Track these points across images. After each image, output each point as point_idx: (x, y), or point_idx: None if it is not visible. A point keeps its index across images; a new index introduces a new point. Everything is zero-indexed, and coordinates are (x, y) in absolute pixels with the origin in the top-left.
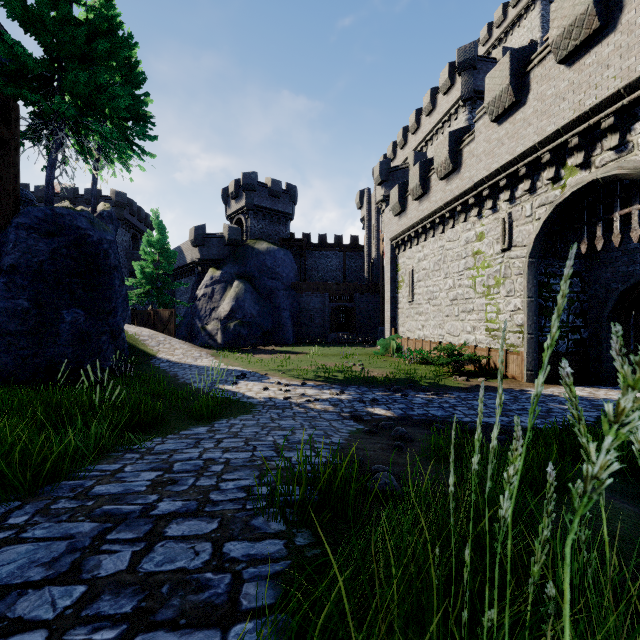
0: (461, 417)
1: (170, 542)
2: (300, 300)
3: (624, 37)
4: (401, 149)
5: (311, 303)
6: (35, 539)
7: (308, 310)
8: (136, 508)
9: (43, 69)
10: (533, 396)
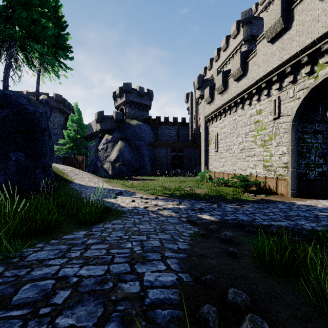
0: (261, 221)
1: None
2: (154, 151)
3: None
4: (209, 70)
5: (160, 153)
6: None
7: (159, 157)
8: None
9: (1, 10)
10: None
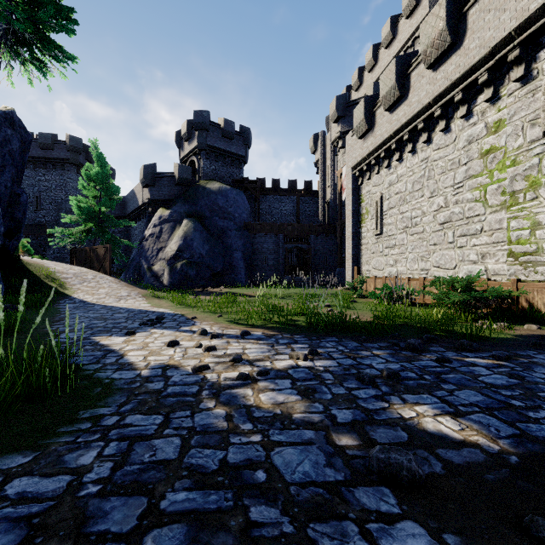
0: None
1: None
2: (253, 241)
3: None
4: (356, 91)
5: (264, 244)
6: None
7: (261, 252)
8: None
9: None
10: None
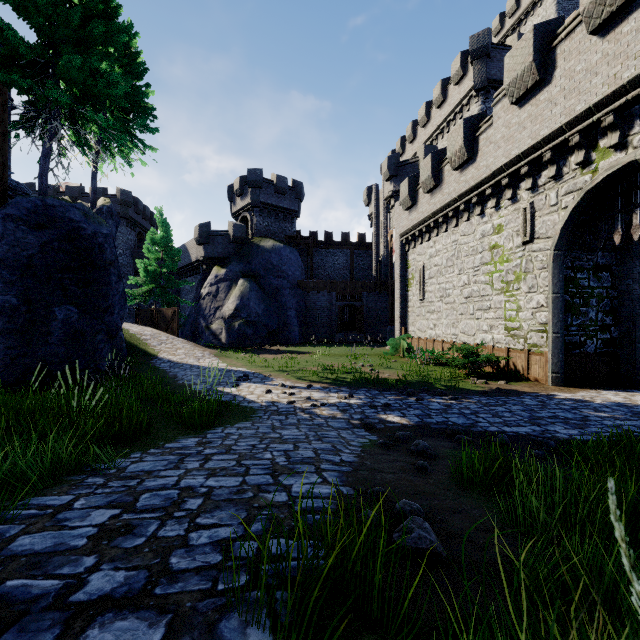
0: (486, 426)
1: None
2: (306, 299)
3: None
4: (410, 144)
5: (318, 302)
6: None
7: (314, 309)
8: (53, 586)
9: (36, 54)
10: None
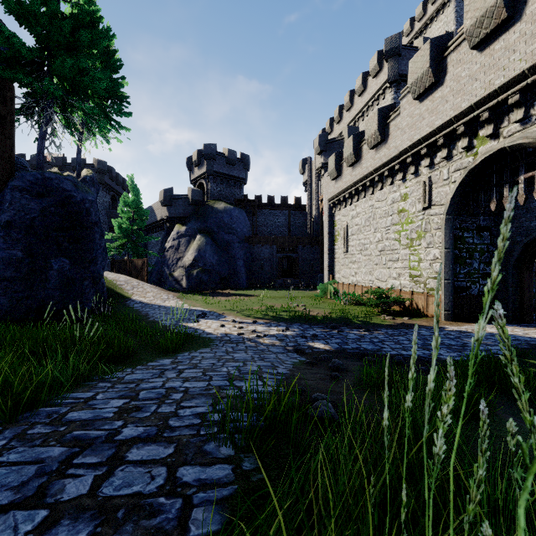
0: (389, 350)
1: (129, 466)
2: (252, 251)
3: (528, 26)
4: (337, 124)
5: (261, 254)
6: (8, 463)
7: (259, 259)
8: (102, 433)
9: (35, 56)
10: (474, 340)
